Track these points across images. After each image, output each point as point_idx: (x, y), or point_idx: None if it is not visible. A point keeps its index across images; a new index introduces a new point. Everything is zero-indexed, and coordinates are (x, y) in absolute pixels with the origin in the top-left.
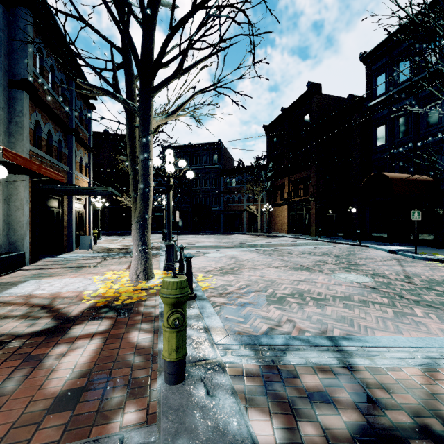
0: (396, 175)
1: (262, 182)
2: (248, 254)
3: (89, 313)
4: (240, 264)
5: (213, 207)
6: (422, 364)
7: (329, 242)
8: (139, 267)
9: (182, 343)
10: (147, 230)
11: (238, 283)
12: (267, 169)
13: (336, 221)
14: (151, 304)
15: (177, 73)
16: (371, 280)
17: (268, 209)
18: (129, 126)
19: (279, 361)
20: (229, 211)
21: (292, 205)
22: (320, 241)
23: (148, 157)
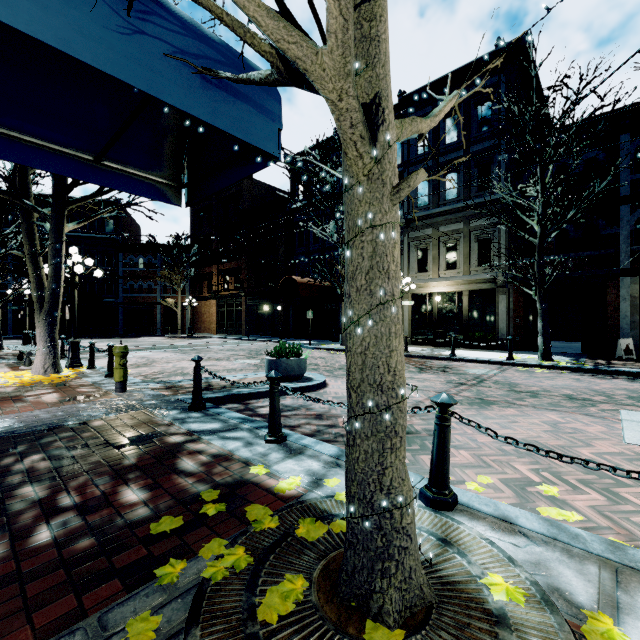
0: (303, 279)
1: (184, 268)
2: (163, 354)
3: (25, 389)
4: (153, 361)
5: (105, 298)
6: (240, 378)
7: (256, 341)
8: (47, 362)
9: (126, 374)
10: (56, 327)
11: (152, 370)
12: (191, 251)
13: (267, 319)
14: (79, 382)
15: (96, 196)
16: (259, 361)
17: (191, 303)
18: (26, 222)
19: (176, 384)
20: (133, 305)
21: (222, 300)
22: (248, 340)
23: (60, 261)
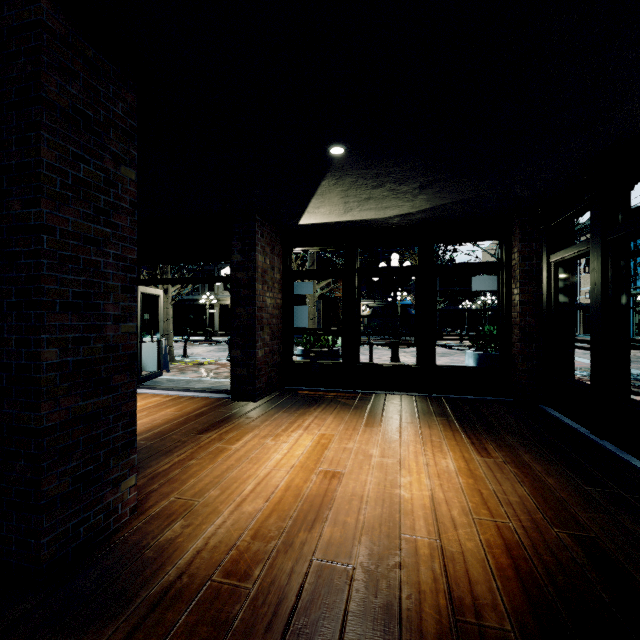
0: None
1: None
2: None
3: None
4: None
5: None
6: None
7: None
8: None
9: None
10: None
11: None
12: None
13: None
14: None
15: None
16: None
17: None
18: None
19: None
20: None
21: None
22: None
23: None
